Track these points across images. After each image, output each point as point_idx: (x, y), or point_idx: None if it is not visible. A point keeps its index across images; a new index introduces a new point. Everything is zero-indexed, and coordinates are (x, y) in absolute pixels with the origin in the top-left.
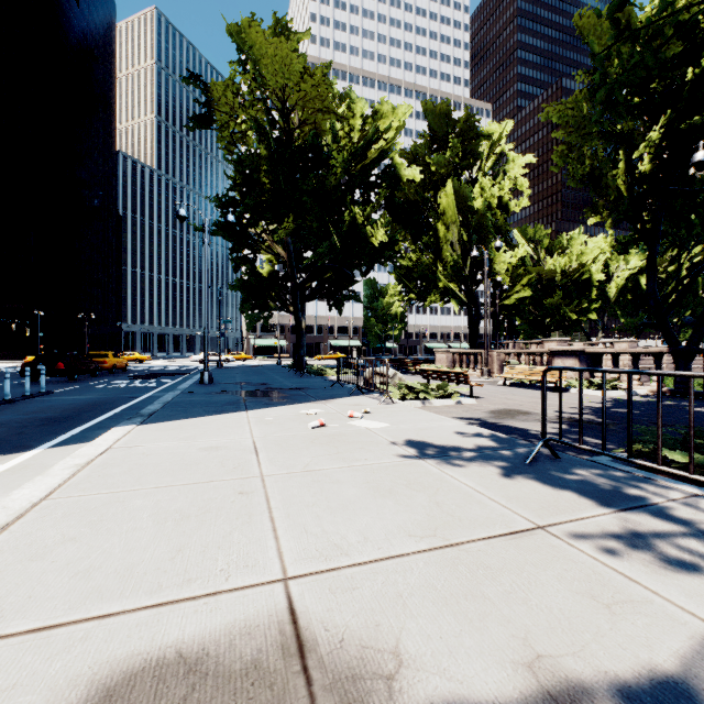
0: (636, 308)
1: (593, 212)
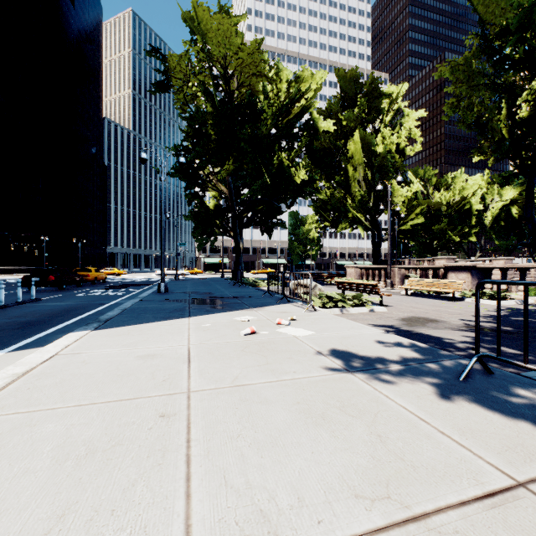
0: (508, 232)
1: (479, 152)
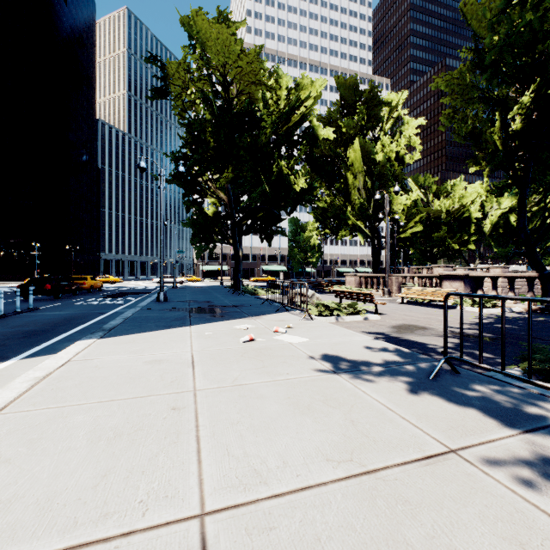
0: (506, 240)
1: (474, 163)
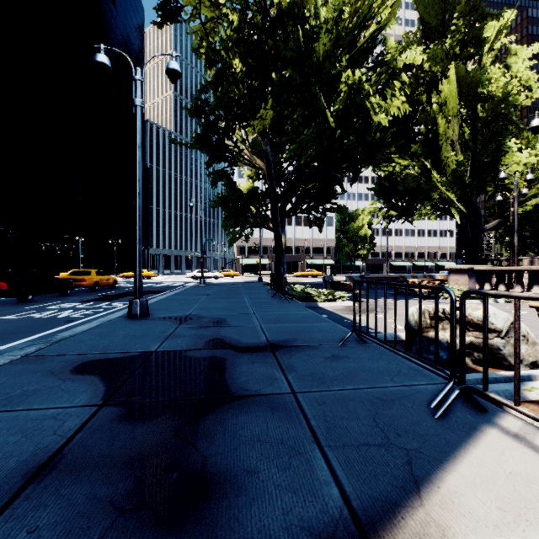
0: None
1: None
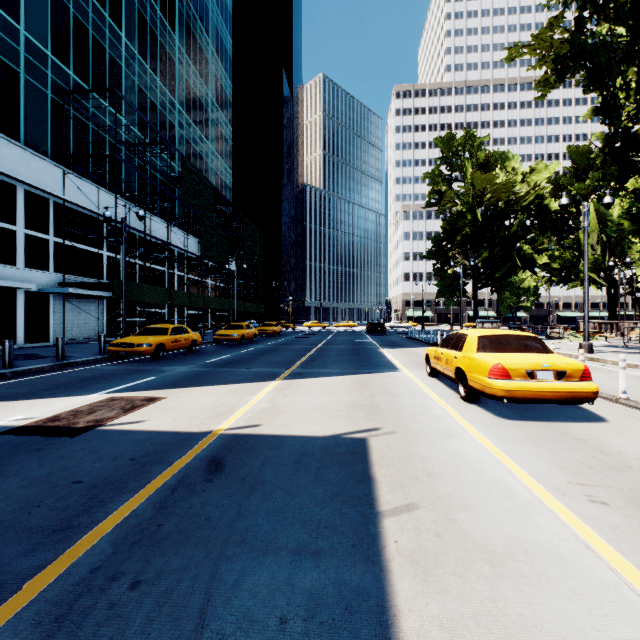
0: None
1: None
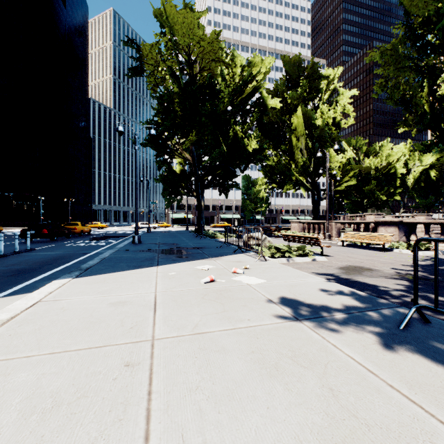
0: (427, 192)
1: (404, 124)
